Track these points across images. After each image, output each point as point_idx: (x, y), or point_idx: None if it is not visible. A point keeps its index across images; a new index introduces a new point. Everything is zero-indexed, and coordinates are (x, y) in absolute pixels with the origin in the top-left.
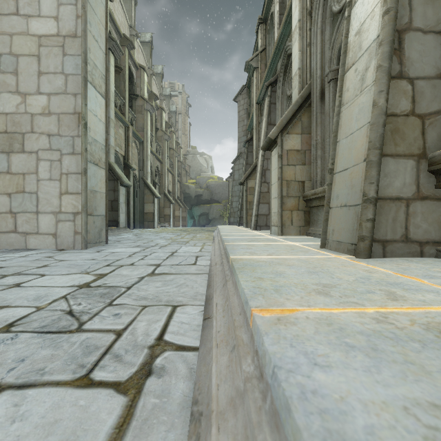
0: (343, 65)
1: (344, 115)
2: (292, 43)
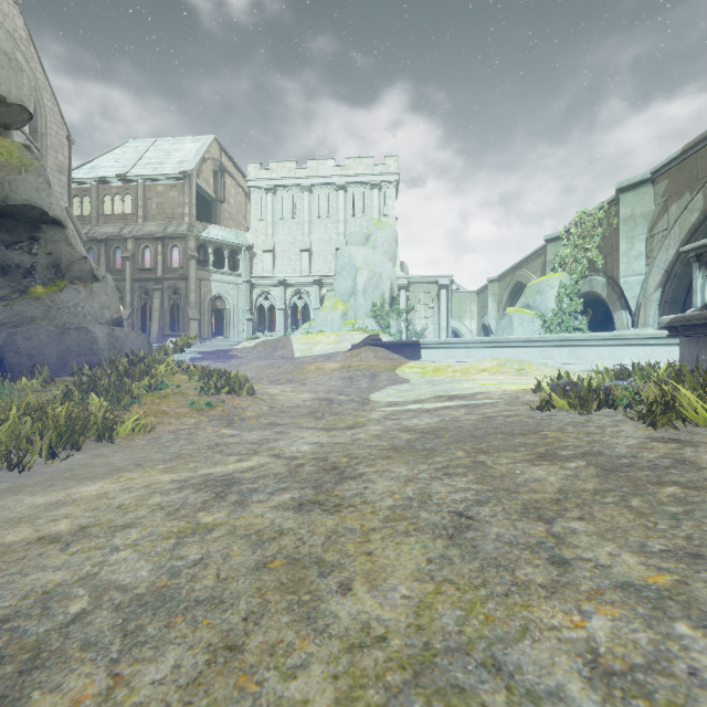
0: (152, 319)
1: (153, 326)
2: (126, 292)
